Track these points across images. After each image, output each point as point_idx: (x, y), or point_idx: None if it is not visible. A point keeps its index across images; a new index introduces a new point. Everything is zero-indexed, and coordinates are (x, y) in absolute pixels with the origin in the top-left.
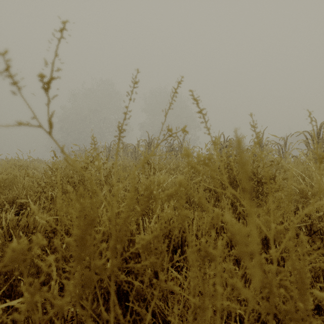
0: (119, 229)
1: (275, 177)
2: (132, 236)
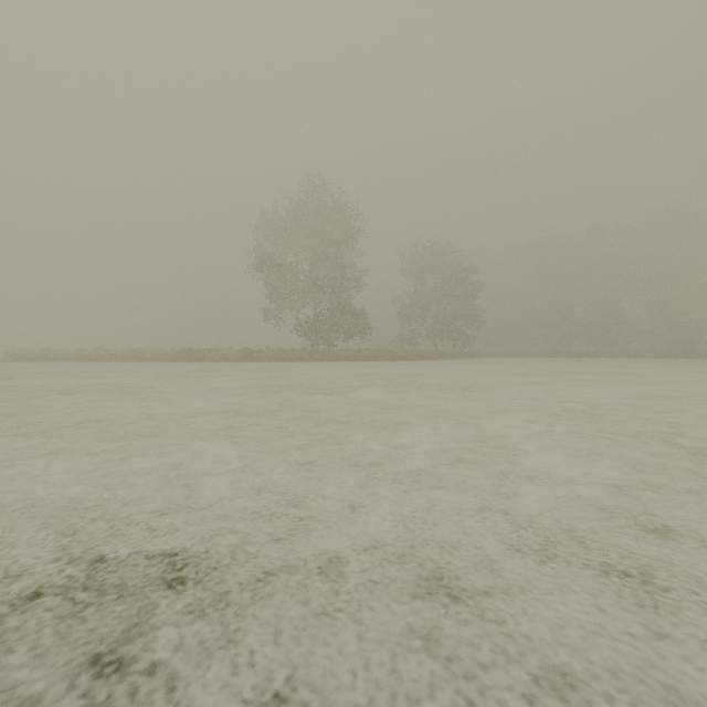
0: None
1: None
2: None
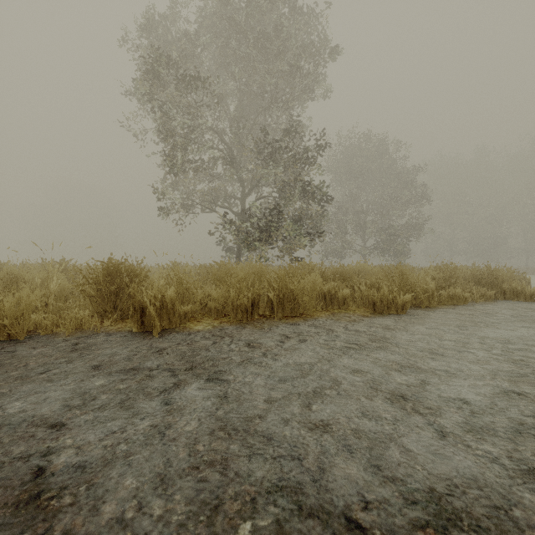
0: None
1: None
2: None
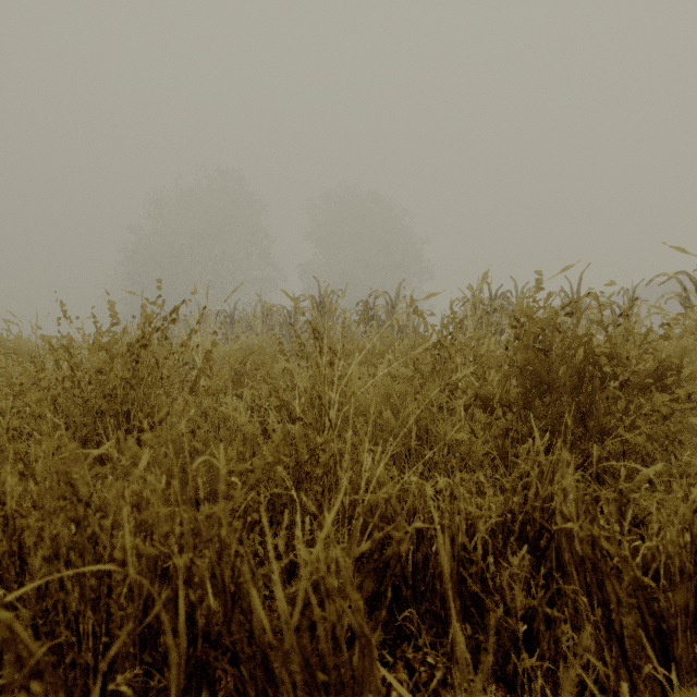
0: (188, 562)
1: (680, 371)
2: (241, 592)
